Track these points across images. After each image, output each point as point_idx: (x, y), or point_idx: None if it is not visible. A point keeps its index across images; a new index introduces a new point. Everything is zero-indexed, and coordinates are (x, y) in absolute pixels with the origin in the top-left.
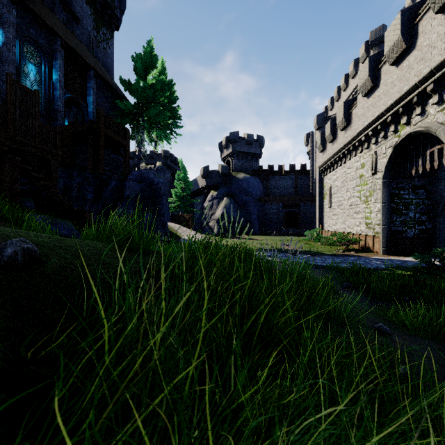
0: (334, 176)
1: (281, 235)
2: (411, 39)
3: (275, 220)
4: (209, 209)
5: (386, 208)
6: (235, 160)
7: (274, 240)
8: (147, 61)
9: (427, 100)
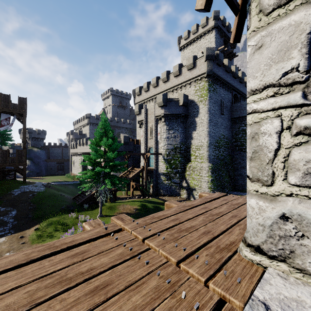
0: (74, 158)
1: (56, 175)
2: (84, 144)
3: (53, 168)
4: None
5: (82, 170)
6: (31, 141)
7: (55, 178)
8: None
9: None
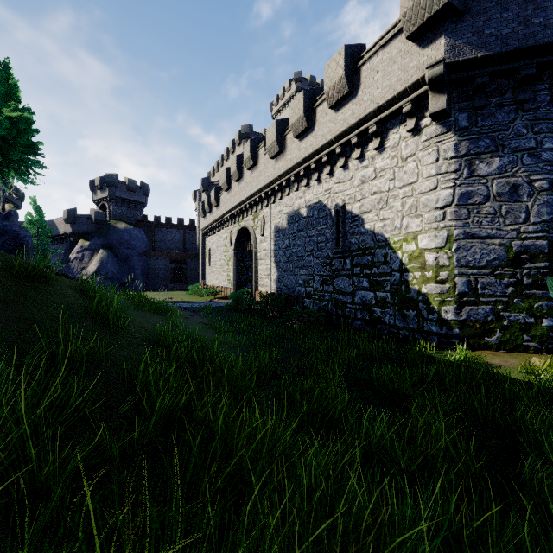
0: (212, 240)
1: (168, 290)
2: (241, 174)
3: (162, 275)
4: (79, 262)
5: (236, 269)
6: (113, 207)
7: (160, 295)
8: (4, 95)
9: (249, 211)
